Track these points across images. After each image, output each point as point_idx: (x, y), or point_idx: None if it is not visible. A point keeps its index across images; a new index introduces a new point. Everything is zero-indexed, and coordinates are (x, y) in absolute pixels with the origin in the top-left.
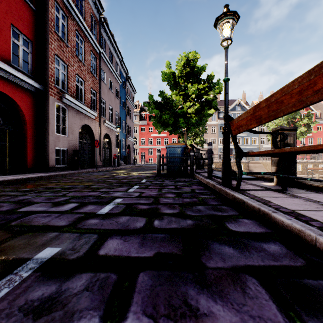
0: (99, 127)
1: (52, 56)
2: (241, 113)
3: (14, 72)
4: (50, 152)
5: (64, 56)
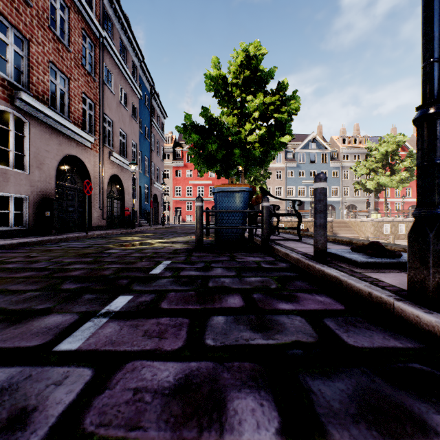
0: (99, 163)
1: None
2: (317, 152)
3: None
4: None
5: (20, 20)
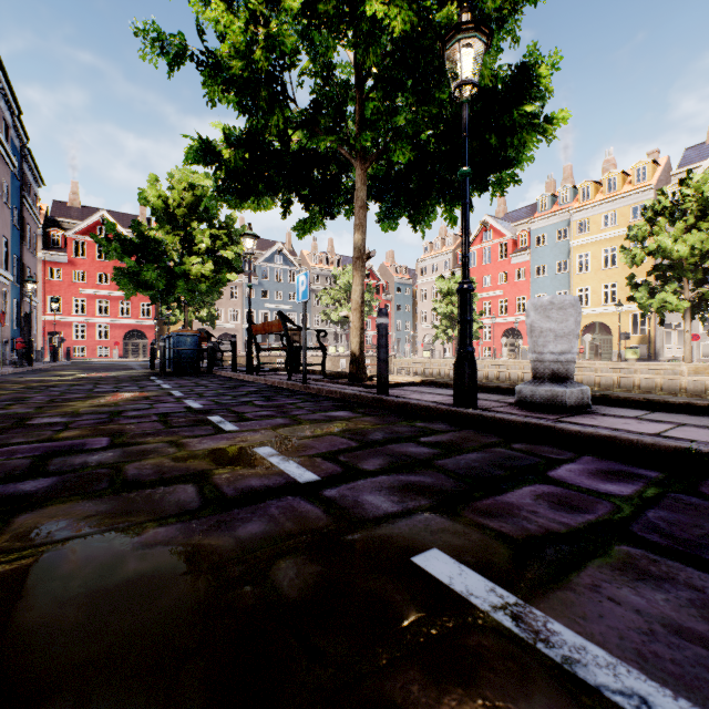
0: None
1: None
2: (284, 269)
3: None
4: None
5: None
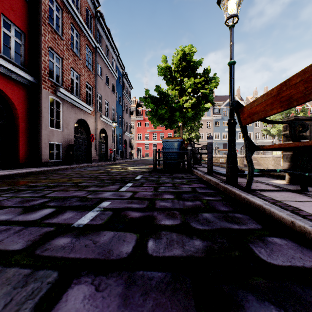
0: (95, 122)
1: (45, 48)
2: None
3: (5, 63)
4: (43, 147)
5: (58, 49)
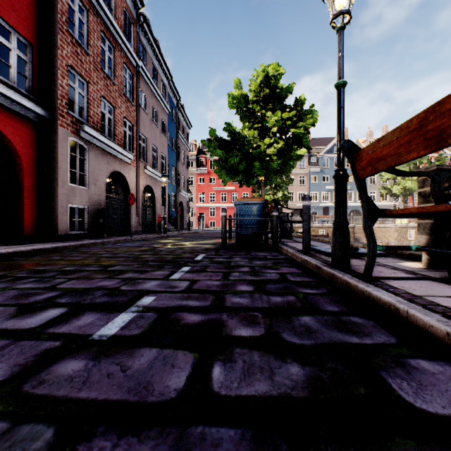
0: (136, 176)
1: (63, 67)
2: None
3: (2, 88)
4: (60, 212)
5: (82, 68)
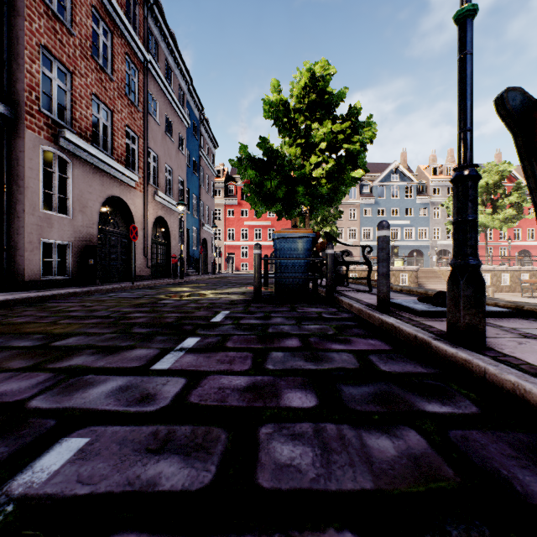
0: (143, 204)
1: (32, 46)
2: (400, 185)
3: None
4: (27, 249)
5: (63, 52)
